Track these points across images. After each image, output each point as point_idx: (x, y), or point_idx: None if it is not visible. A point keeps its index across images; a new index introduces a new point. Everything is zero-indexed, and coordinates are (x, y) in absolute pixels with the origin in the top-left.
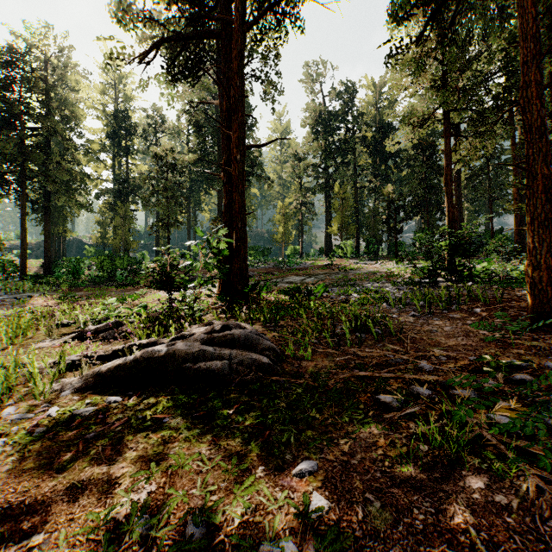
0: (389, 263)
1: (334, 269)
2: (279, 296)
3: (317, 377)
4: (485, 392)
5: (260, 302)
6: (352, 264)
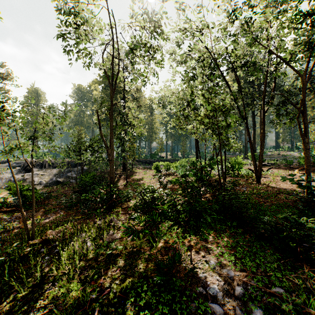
0: (302, 153)
1: (280, 155)
2: (267, 161)
3: (278, 165)
4: (292, 165)
5: (265, 162)
6: (287, 154)
